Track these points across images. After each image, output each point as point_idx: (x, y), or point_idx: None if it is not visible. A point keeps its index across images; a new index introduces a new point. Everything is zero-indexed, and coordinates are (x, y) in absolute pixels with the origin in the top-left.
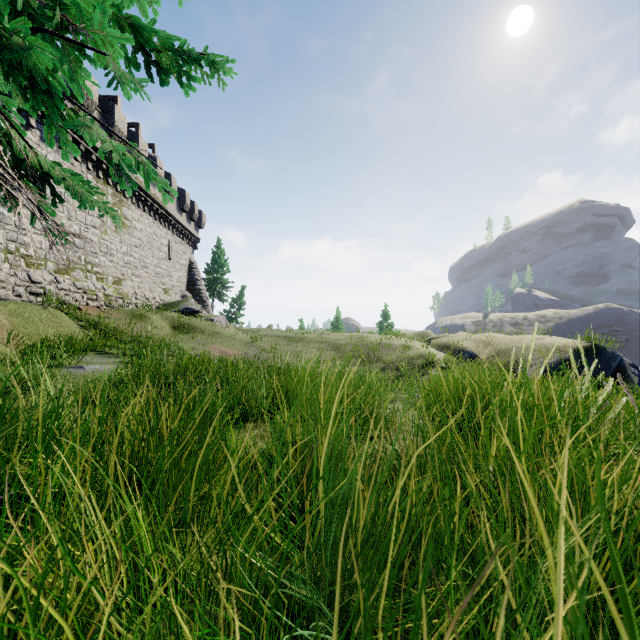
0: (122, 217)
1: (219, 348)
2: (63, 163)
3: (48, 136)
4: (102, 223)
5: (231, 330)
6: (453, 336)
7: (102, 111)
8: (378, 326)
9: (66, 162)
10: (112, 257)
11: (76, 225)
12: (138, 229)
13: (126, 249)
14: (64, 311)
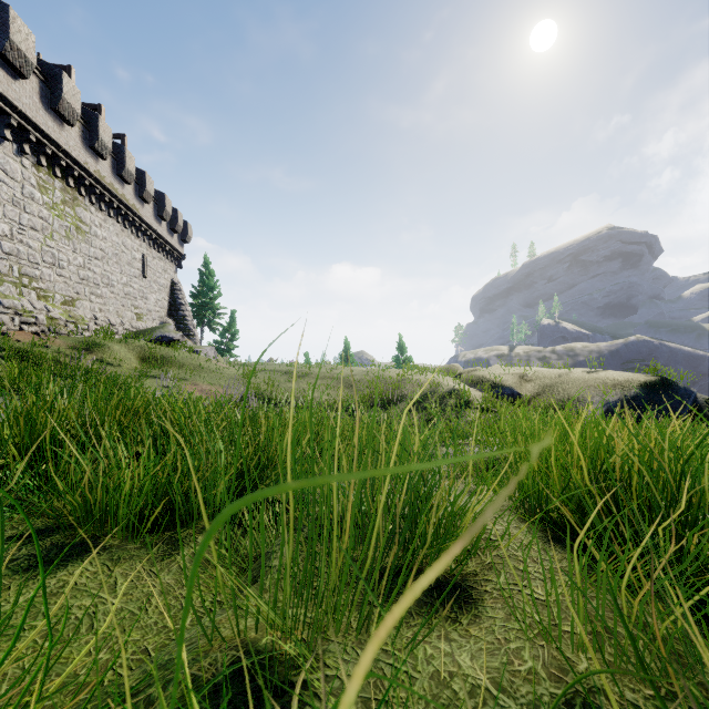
0: (76, 220)
1: (200, 386)
2: None
3: None
4: None
5: (220, 364)
6: (488, 370)
7: (44, 78)
8: (397, 360)
9: None
10: (61, 270)
11: (5, 224)
12: (100, 237)
13: (82, 261)
14: None
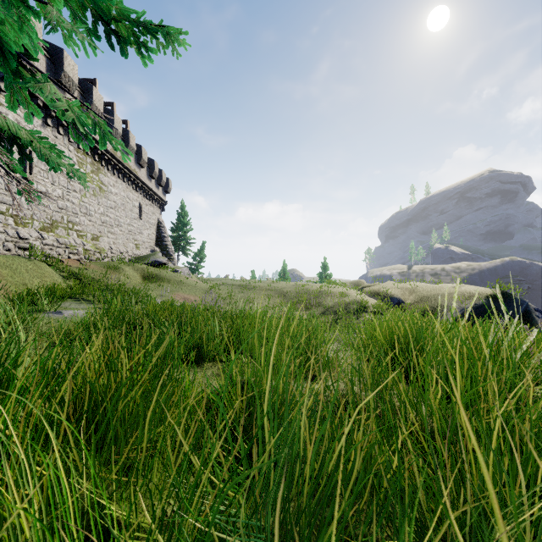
0: (99, 183)
1: (182, 295)
2: (48, 136)
3: (9, 98)
4: (70, 183)
5: (193, 280)
6: (383, 285)
7: (82, 91)
8: (319, 276)
9: (50, 135)
10: (91, 217)
11: (59, 189)
12: (113, 193)
13: (103, 210)
14: (48, 263)
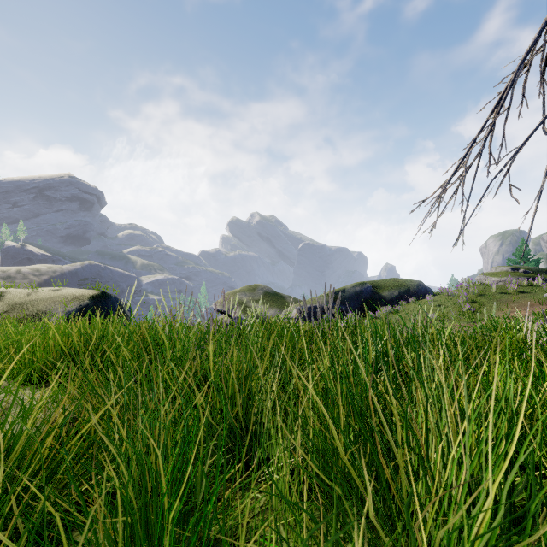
0: None
1: None
2: None
3: None
4: None
5: None
6: None
7: None
8: None
9: None
10: None
11: None
12: None
13: None
14: None
